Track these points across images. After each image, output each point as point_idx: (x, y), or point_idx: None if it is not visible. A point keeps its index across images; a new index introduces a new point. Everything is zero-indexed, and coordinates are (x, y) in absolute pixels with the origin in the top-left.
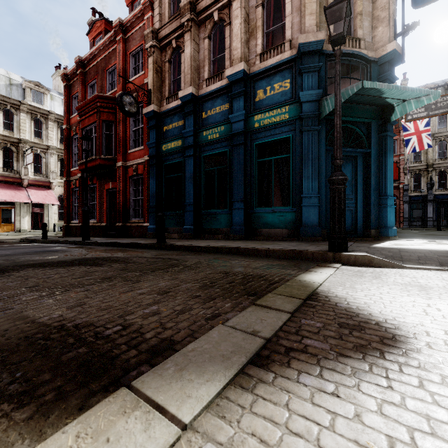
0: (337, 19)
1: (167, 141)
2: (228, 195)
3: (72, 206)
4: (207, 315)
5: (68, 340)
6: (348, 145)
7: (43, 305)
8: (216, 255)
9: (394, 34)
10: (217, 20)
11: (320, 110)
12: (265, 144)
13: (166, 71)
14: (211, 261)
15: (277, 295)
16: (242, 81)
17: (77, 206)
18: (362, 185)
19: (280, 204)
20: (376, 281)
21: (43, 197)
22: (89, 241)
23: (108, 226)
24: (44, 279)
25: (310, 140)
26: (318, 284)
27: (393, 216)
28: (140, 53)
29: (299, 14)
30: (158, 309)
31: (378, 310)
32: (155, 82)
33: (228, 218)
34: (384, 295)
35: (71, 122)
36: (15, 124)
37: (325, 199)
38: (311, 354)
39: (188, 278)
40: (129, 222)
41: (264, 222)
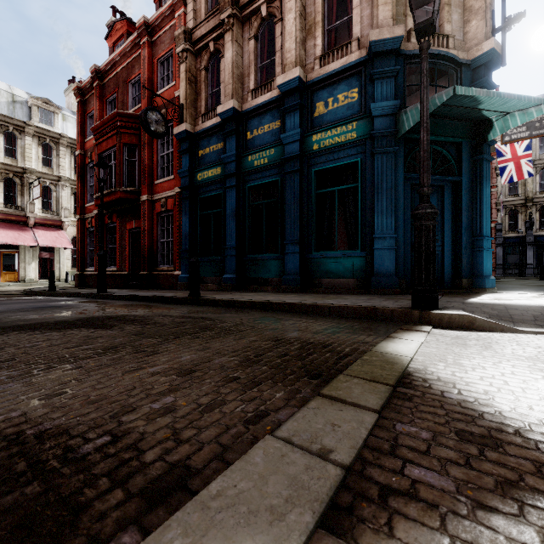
0: (423, 2)
1: (203, 169)
2: (279, 236)
3: (87, 250)
4: (248, 414)
5: (16, 466)
6: (432, 172)
7: (6, 394)
8: (264, 312)
9: (492, 29)
10: (265, 16)
11: (397, 127)
12: (326, 171)
13: (202, 81)
14: (257, 322)
15: (352, 377)
16: (297, 91)
17: (93, 250)
18: (450, 223)
19: (345, 247)
20: (489, 354)
21: (52, 239)
22: (105, 294)
23: (131, 275)
24: (26, 349)
25: (384, 165)
26: (408, 359)
27: (491, 262)
28: (170, 60)
29: (369, 5)
30: (174, 401)
31: (510, 405)
32: (188, 96)
33: (279, 265)
34: (509, 377)
35: (86, 146)
36: (19, 150)
37: (403, 240)
38: (427, 503)
39: (224, 348)
40: (156, 269)
41: (326, 270)
